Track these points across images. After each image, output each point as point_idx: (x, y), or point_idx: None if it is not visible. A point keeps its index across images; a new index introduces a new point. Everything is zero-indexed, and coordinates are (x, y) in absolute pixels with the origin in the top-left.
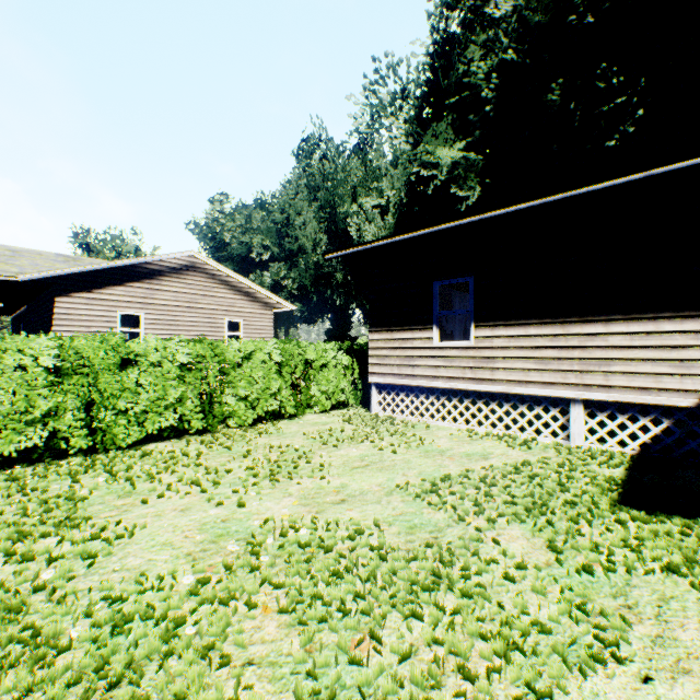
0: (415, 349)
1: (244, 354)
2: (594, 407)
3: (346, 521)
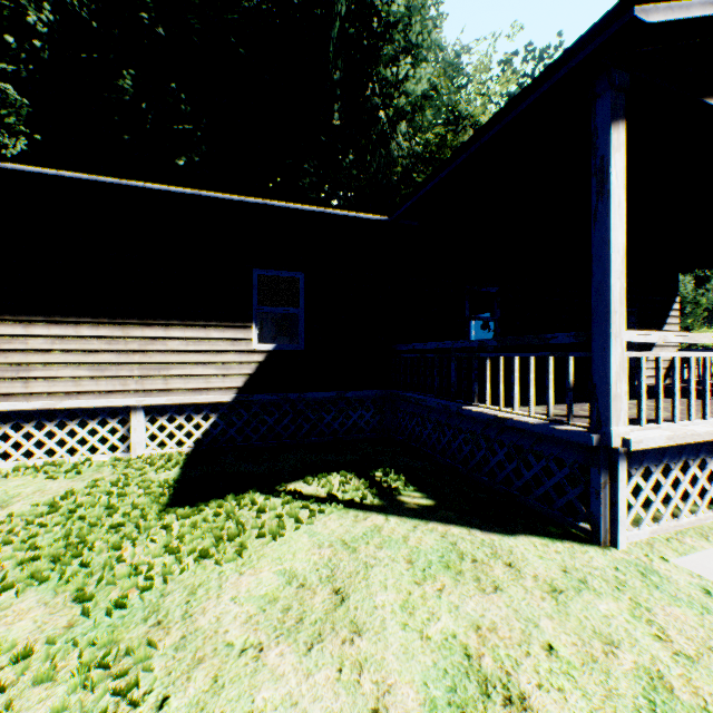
0: None
1: None
2: (156, 412)
3: None
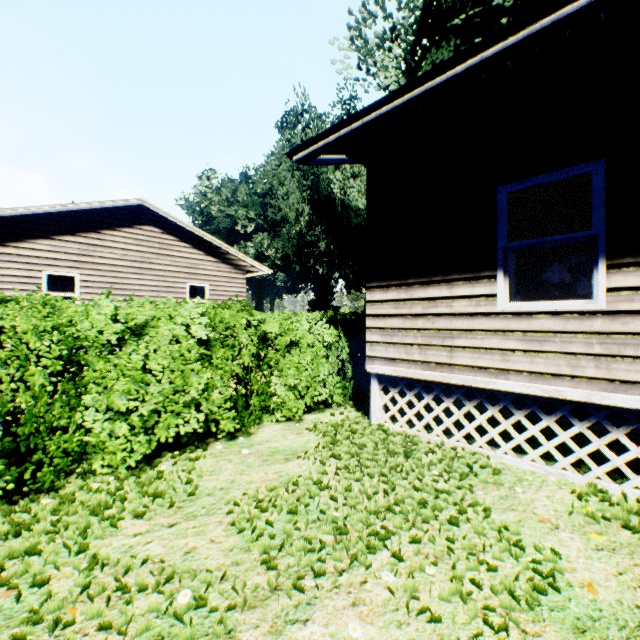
0: (455, 316)
1: (130, 327)
2: None
3: None
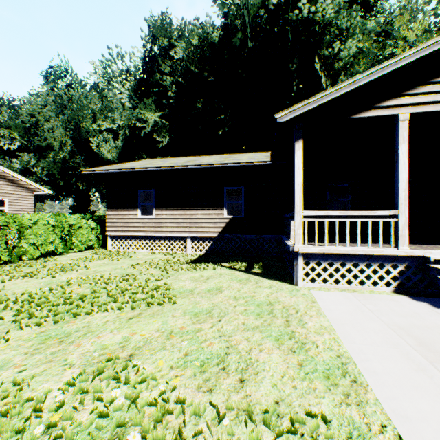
0: (130, 219)
1: (33, 222)
2: (194, 239)
3: (99, 275)
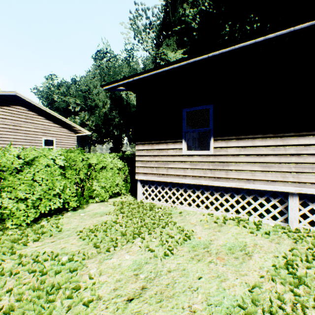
0: (169, 156)
1: (26, 161)
2: (306, 198)
3: None
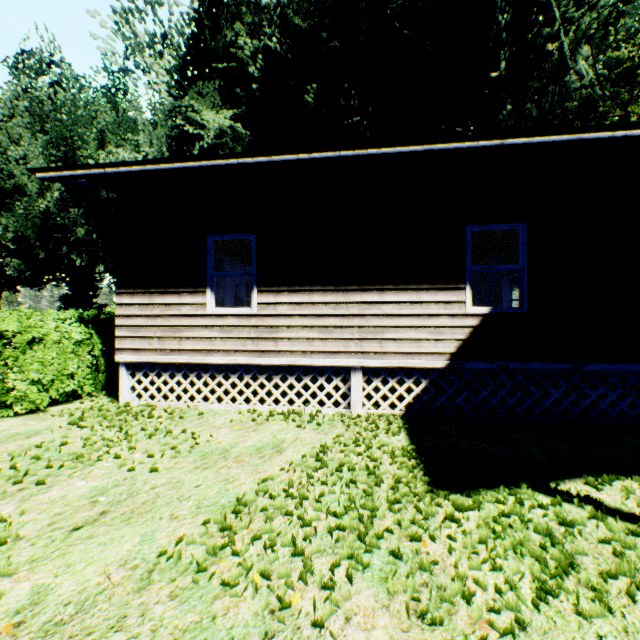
0: (183, 317)
1: None
2: (371, 373)
3: None
